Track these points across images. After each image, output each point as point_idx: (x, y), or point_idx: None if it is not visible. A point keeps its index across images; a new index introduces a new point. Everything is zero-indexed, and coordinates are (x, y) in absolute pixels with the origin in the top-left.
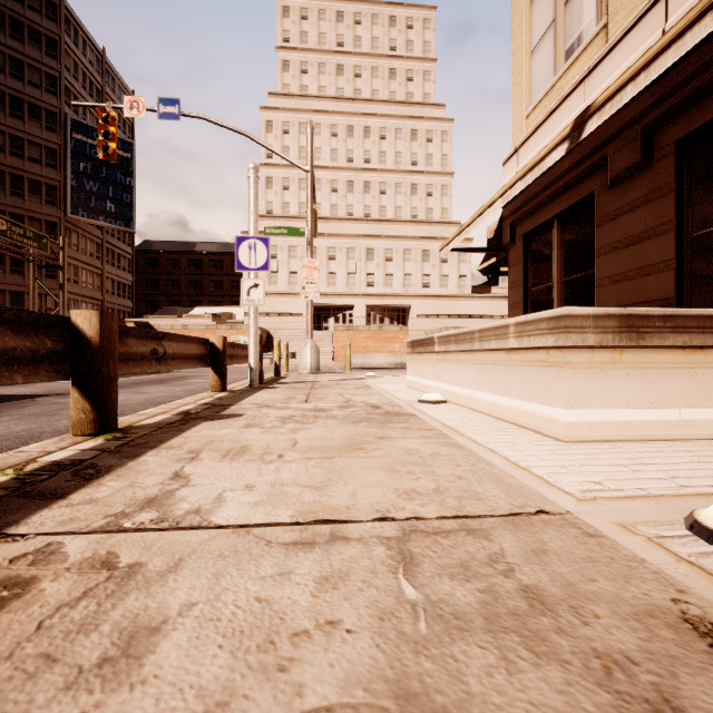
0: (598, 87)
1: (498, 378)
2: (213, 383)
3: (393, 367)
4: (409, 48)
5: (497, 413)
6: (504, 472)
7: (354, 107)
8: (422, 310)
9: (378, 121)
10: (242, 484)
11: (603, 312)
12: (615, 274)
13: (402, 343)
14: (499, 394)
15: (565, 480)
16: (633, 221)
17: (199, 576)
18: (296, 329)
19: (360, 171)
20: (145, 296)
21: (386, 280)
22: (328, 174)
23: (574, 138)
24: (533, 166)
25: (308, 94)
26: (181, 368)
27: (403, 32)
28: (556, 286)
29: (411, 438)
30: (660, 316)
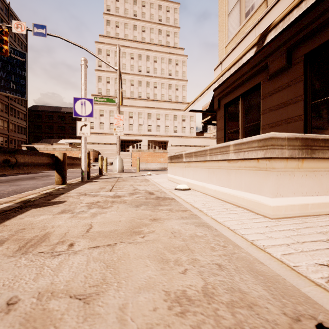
0: (263, 29)
1: (222, 176)
2: (57, 180)
3: (160, 169)
4: (167, 21)
5: (221, 197)
6: (251, 256)
7: (142, 46)
8: (174, 143)
9: (153, 53)
10: (6, 297)
11: (293, 136)
12: (271, 123)
13: (164, 158)
14: (223, 186)
15: (302, 264)
16: (281, 96)
17: None
18: (113, 151)
19: (144, 76)
20: (34, 133)
21: (157, 128)
22: (129, 77)
23: (259, 44)
24: (235, 62)
25: (119, 37)
26: (31, 171)
27: (165, 13)
28: (241, 130)
29: (174, 219)
30: (322, 140)
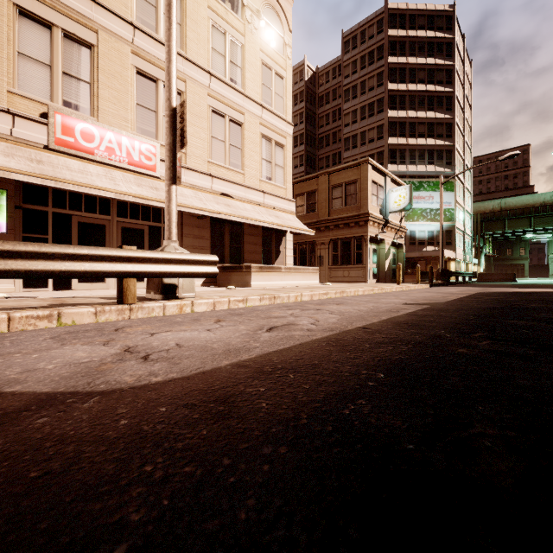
0: None
1: None
2: None
3: None
4: None
5: None
6: None
7: None
8: None
9: None
10: None
11: None
12: None
13: None
14: None
15: None
16: None
17: (4, 304)
18: None
19: None
20: None
21: None
22: None
23: None
24: None
25: None
26: None
27: None
28: None
29: None
30: None
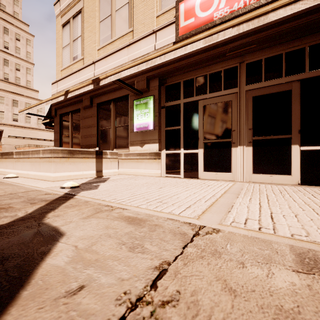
0: (81, 77)
1: (37, 166)
2: None
3: None
4: None
5: (37, 178)
6: (28, 187)
7: None
8: (13, 133)
9: None
10: None
11: (64, 149)
12: (85, 135)
13: None
14: (38, 171)
15: (44, 186)
16: (89, 121)
17: None
18: None
19: None
20: None
21: None
22: None
23: (66, 96)
24: (55, 98)
25: None
26: None
27: None
28: (70, 136)
29: None
30: (78, 150)
